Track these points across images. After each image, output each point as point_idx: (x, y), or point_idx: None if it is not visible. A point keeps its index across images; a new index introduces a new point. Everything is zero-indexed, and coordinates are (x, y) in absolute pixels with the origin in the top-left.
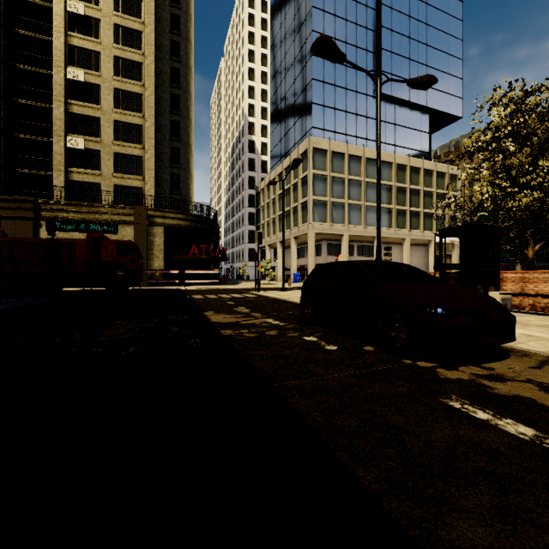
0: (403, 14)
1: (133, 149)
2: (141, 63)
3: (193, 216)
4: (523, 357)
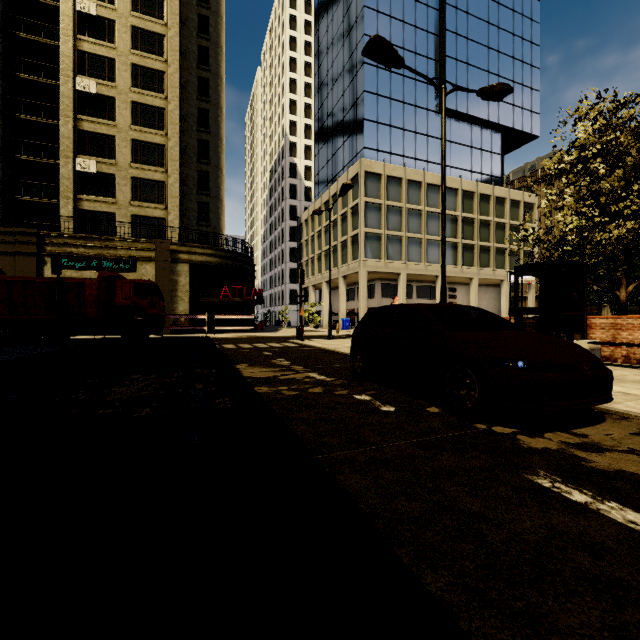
0: (470, 15)
1: (154, 173)
2: (164, 71)
3: (224, 252)
4: (622, 420)
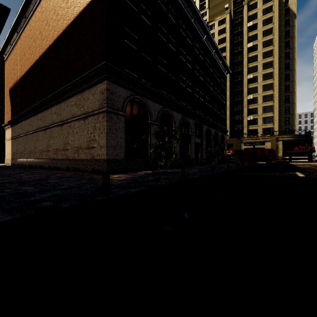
0: None
1: (269, 114)
2: (272, 82)
3: (295, 135)
4: None
